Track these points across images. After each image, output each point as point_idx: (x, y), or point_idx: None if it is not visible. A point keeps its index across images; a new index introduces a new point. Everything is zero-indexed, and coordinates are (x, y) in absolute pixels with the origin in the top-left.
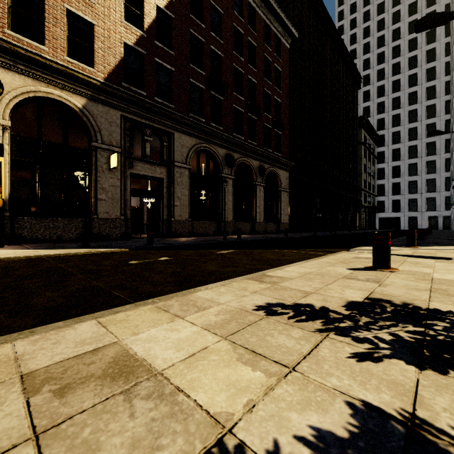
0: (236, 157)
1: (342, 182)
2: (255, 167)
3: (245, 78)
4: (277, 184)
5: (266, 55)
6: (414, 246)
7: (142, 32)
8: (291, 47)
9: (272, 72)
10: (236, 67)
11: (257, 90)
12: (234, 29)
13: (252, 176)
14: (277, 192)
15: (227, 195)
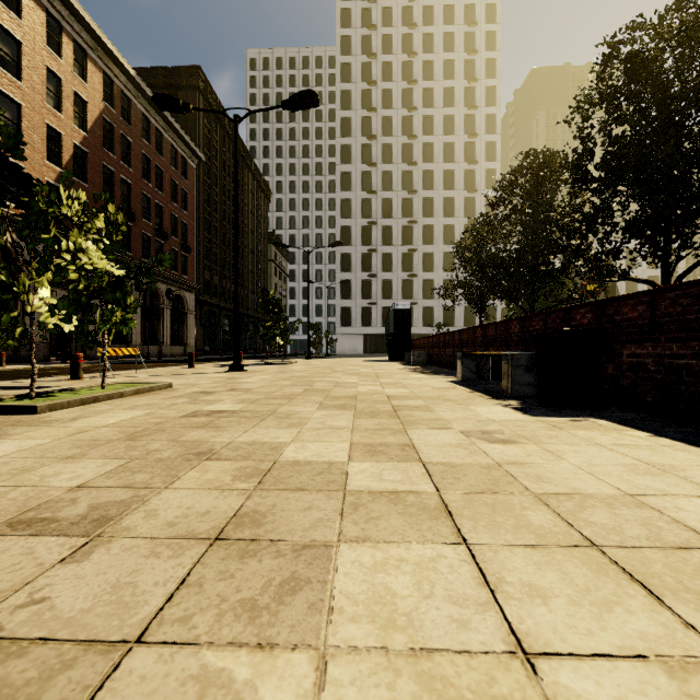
0: (145, 281)
1: (252, 303)
2: (162, 290)
3: (153, 203)
4: (183, 307)
5: (173, 178)
6: (268, 359)
7: (62, 169)
8: (197, 165)
9: (179, 194)
10: (145, 193)
11: (165, 214)
12: (142, 154)
13: (159, 299)
14: (183, 315)
15: (136, 319)
